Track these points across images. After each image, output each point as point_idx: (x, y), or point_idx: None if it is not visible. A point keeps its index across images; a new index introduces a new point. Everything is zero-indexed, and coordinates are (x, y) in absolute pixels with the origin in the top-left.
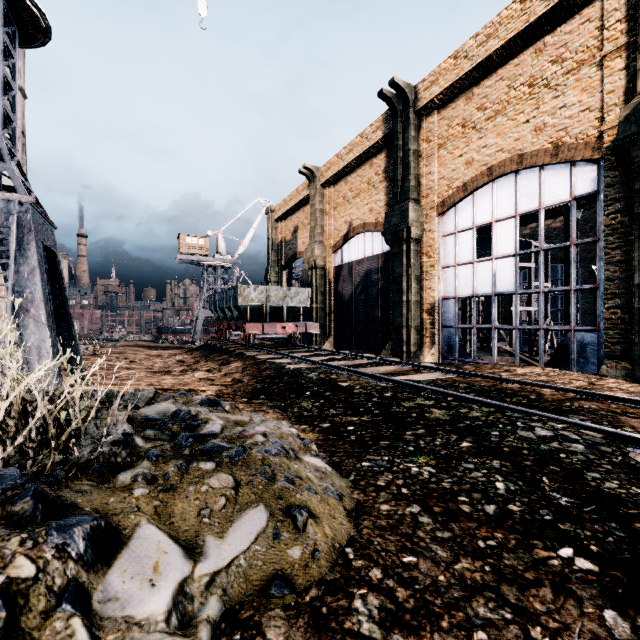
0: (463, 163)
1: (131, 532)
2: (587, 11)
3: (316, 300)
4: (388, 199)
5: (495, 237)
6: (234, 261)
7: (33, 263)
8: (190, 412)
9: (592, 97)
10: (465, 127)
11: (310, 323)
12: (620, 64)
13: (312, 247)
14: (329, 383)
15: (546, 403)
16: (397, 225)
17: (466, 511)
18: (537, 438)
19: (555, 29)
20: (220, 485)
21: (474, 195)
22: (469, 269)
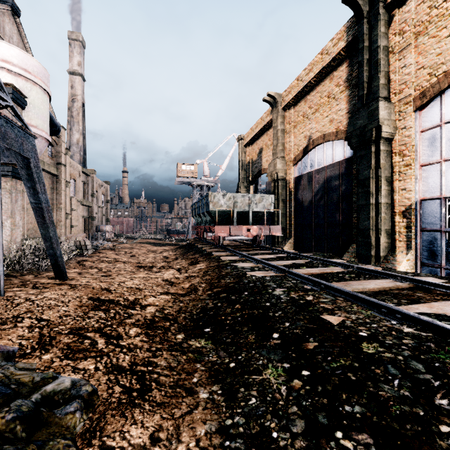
0: None
1: None
2: None
3: (278, 207)
4: (350, 106)
5: None
6: (215, 181)
7: None
8: None
9: None
10: None
11: (273, 226)
12: None
13: (274, 162)
14: (307, 314)
15: None
16: (364, 126)
17: None
18: None
19: None
20: None
21: None
22: None
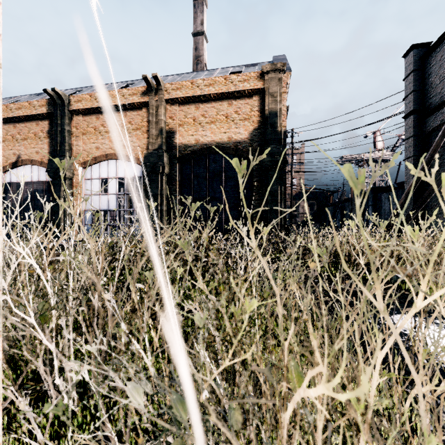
0: (95, 147)
1: None
2: (139, 111)
3: None
4: (51, 150)
5: (109, 185)
6: None
7: None
8: None
9: (140, 143)
10: (96, 130)
11: None
12: (147, 136)
13: None
14: None
15: None
16: (57, 169)
17: None
18: None
19: (130, 111)
20: None
21: (100, 164)
22: (98, 197)
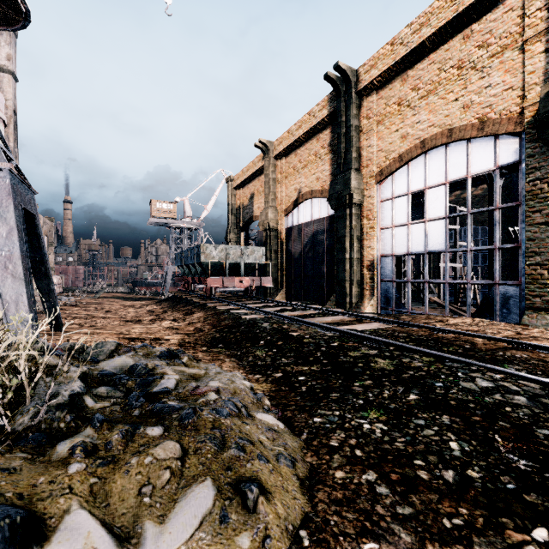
0: (399, 137)
1: (57, 522)
2: (510, 1)
3: (270, 257)
4: (333, 169)
5: (427, 202)
6: (199, 224)
7: (11, 224)
8: (147, 366)
9: (514, 77)
10: (401, 105)
11: (264, 278)
12: (540, 48)
13: (266, 211)
14: (281, 333)
15: (481, 352)
16: (341, 192)
17: (424, 478)
18: (480, 390)
19: (481, 18)
20: (165, 456)
21: (409, 165)
22: (404, 230)
